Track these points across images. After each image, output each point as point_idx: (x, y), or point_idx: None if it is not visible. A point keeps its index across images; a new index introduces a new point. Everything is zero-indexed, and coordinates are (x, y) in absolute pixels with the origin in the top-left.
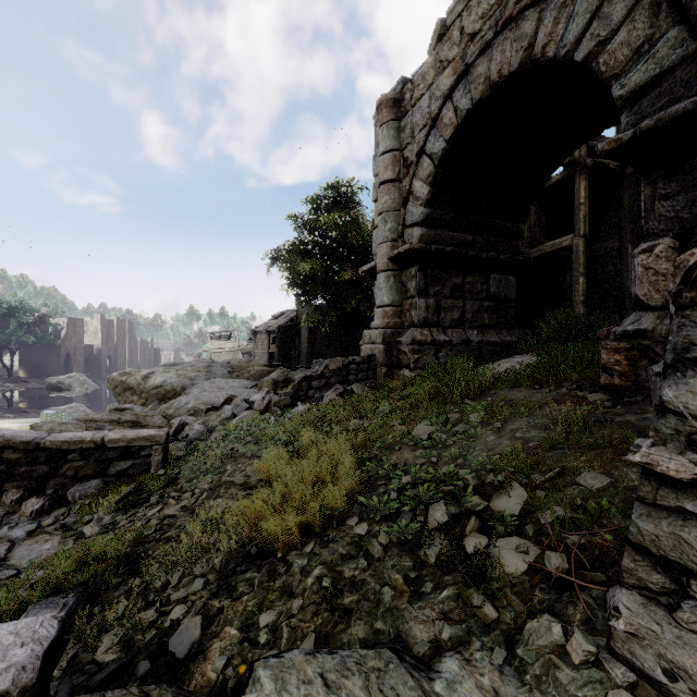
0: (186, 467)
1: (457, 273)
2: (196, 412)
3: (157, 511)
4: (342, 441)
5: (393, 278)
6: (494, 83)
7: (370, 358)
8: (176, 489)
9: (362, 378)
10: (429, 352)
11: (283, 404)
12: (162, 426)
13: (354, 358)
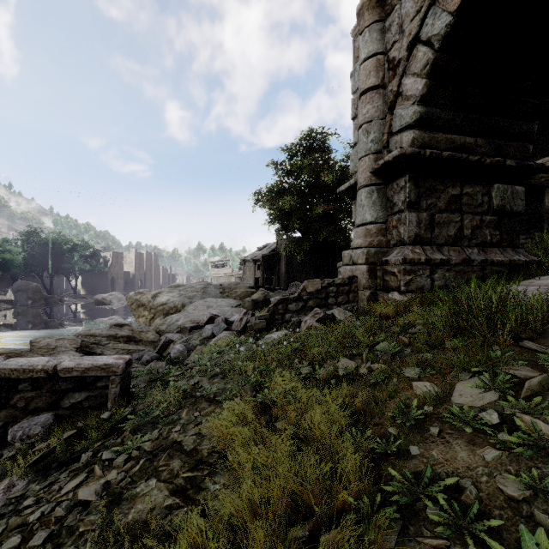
0: (142, 404)
1: (454, 183)
2: (182, 329)
3: (74, 486)
4: (335, 408)
5: (377, 192)
6: None
7: (351, 280)
8: (115, 444)
9: (342, 301)
10: (423, 273)
11: (258, 328)
12: (154, 341)
13: (333, 280)
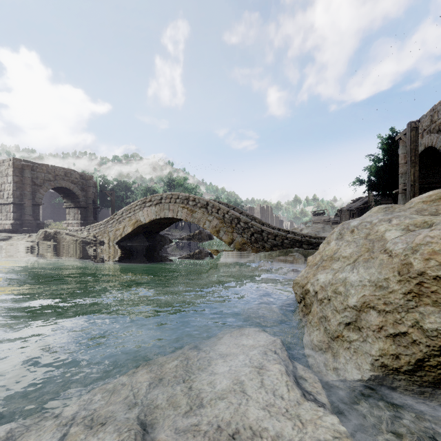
0: None
1: None
2: None
3: None
4: None
5: (404, 196)
6: (429, 147)
7: None
8: None
9: None
10: None
11: None
12: None
13: None
